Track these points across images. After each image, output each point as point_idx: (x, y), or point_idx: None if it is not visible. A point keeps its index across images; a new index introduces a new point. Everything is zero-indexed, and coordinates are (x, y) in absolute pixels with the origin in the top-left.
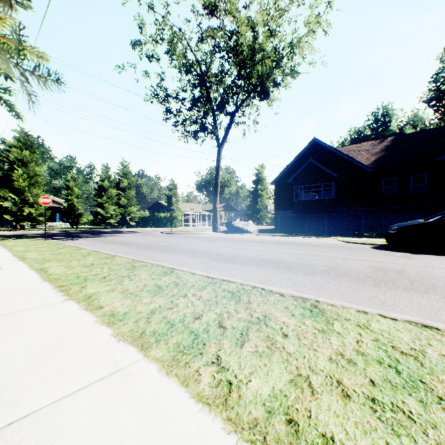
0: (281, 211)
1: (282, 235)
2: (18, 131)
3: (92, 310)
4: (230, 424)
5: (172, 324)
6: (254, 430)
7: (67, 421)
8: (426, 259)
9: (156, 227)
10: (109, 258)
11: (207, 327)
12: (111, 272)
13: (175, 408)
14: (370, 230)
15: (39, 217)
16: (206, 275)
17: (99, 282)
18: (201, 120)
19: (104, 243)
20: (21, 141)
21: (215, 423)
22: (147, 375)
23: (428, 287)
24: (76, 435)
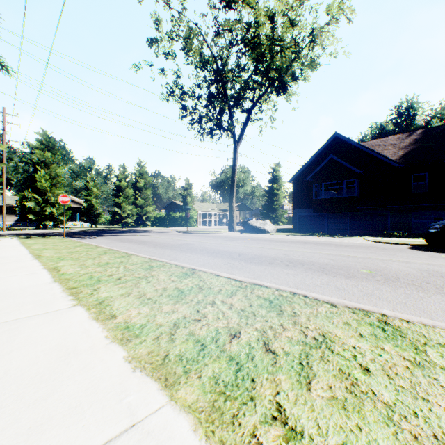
0: (300, 210)
1: (302, 234)
2: (41, 134)
3: (102, 320)
4: None
5: (203, 344)
6: None
7: None
8: None
9: (172, 226)
10: (125, 257)
11: (250, 352)
12: (127, 273)
13: None
14: (397, 230)
15: (60, 216)
16: (233, 278)
17: (113, 284)
18: (217, 117)
19: (121, 241)
20: (43, 143)
21: None
22: (177, 440)
23: None
24: None
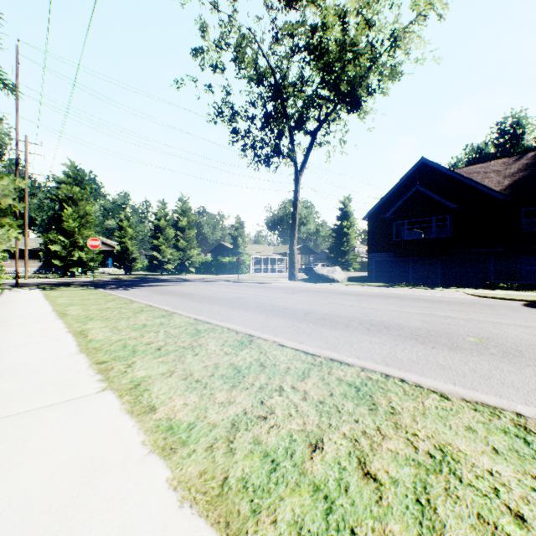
0: (377, 254)
1: (381, 285)
2: (68, 165)
3: (138, 415)
4: None
5: (274, 460)
6: None
7: None
8: None
9: (220, 273)
10: (166, 316)
11: (341, 476)
12: (168, 340)
13: None
14: (503, 279)
15: (90, 262)
16: (302, 349)
17: (151, 357)
18: (275, 142)
19: (160, 294)
20: (70, 176)
21: None
22: None
23: None
24: None
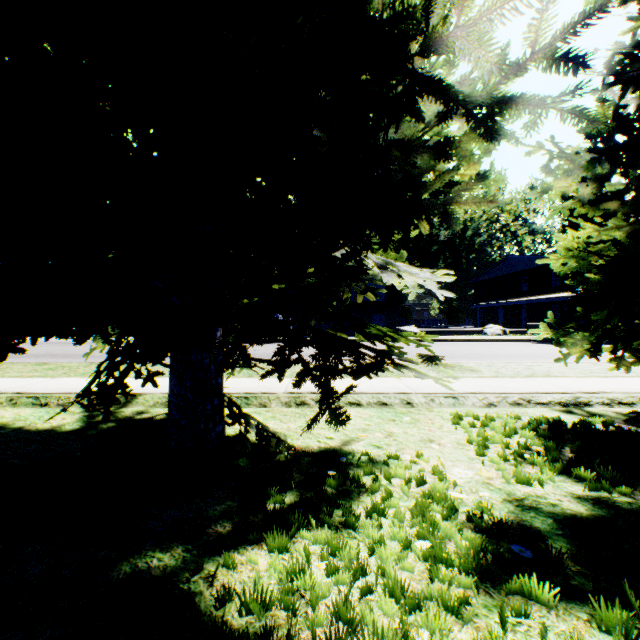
0: None
1: None
2: None
3: None
4: None
5: None
6: None
7: None
8: None
9: None
10: None
11: None
12: None
13: None
14: None
15: None
16: None
17: None
18: None
19: None
20: None
21: None
22: None
23: None
24: None
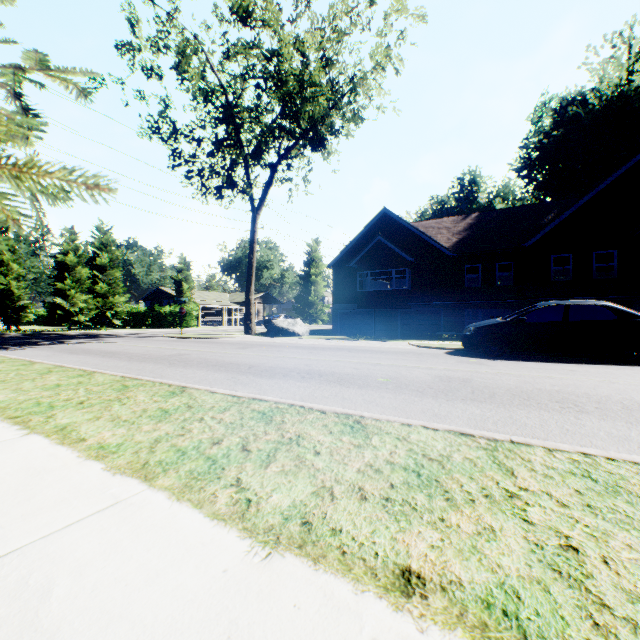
0: (342, 305)
1: (342, 338)
2: None
3: (70, 444)
4: (246, 532)
5: (184, 452)
6: (269, 533)
7: (63, 551)
8: (499, 366)
9: (157, 327)
10: (84, 376)
11: (228, 452)
12: (91, 396)
13: (188, 527)
14: (451, 331)
15: None
16: (231, 394)
17: (74, 409)
18: (227, 172)
19: (72, 353)
20: None
21: (230, 533)
22: (155, 503)
23: (488, 396)
24: (76, 560)
